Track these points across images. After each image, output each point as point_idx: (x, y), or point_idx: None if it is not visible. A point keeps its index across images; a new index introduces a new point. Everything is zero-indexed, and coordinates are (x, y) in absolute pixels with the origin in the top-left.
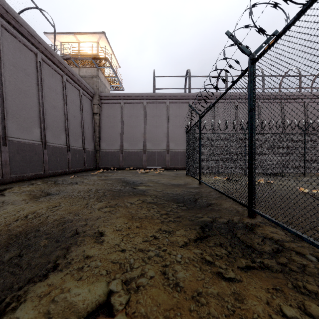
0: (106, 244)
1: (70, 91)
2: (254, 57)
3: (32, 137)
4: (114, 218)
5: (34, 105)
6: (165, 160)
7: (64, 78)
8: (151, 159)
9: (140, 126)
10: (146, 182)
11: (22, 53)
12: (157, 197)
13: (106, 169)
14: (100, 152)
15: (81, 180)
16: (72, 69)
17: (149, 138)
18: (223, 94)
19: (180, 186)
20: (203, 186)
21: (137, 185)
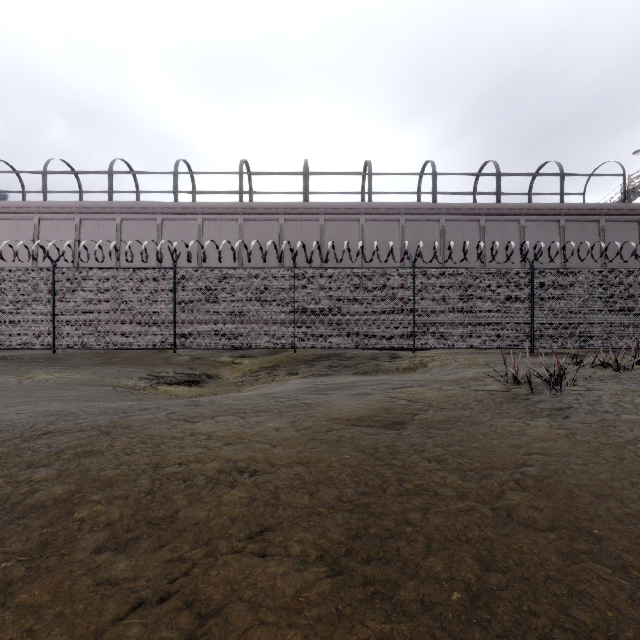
0: None
1: None
2: None
3: None
4: None
5: None
6: None
7: None
8: None
9: None
10: None
11: (583, 230)
12: None
13: None
14: None
15: None
16: None
17: None
18: None
19: None
20: None
21: None
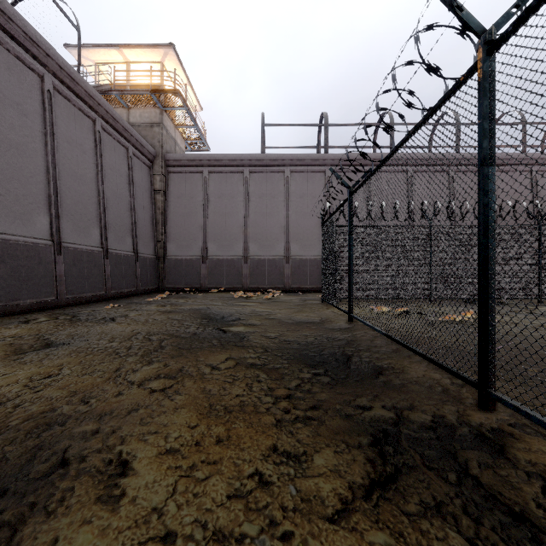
0: (126, 510)
1: (110, 150)
2: (493, 36)
3: (32, 232)
4: (168, 411)
5: (38, 173)
6: (283, 274)
7: (98, 125)
8: (257, 272)
9: (238, 214)
10: (247, 317)
11: (12, 72)
12: (267, 352)
13: (177, 291)
14: (166, 261)
15: (125, 313)
16: (116, 110)
17: (254, 235)
18: (405, 139)
19: (312, 326)
20: (358, 325)
21: (229, 324)
